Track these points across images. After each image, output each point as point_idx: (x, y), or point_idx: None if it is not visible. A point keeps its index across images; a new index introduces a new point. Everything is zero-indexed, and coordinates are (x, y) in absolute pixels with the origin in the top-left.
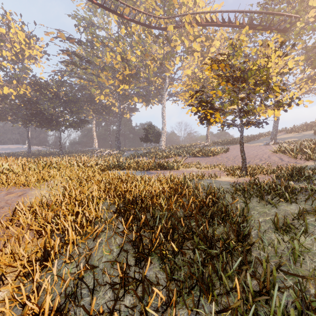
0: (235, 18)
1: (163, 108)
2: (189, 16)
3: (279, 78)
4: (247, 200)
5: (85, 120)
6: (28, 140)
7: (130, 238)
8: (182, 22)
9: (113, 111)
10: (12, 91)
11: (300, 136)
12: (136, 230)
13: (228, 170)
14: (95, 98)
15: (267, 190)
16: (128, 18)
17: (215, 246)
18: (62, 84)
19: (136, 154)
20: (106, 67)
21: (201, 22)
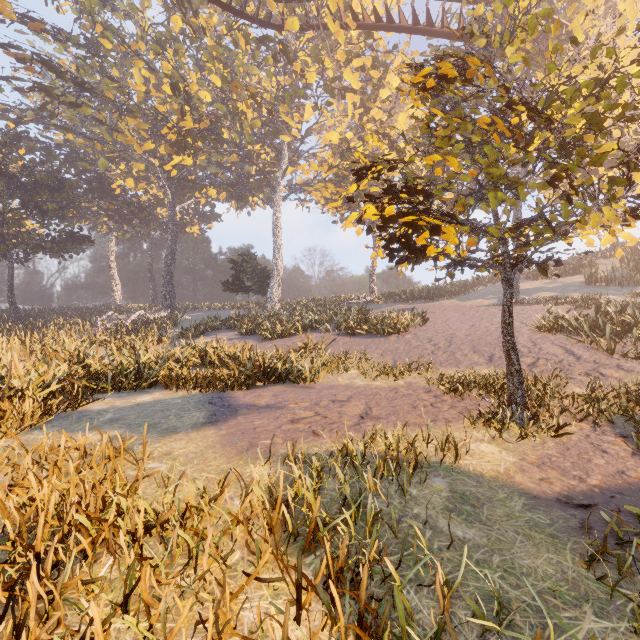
0: (443, 14)
1: (275, 215)
2: None
3: None
4: None
5: (82, 236)
6: None
7: None
8: (320, 15)
9: (159, 218)
10: None
11: (558, 287)
12: None
13: (458, 390)
14: (112, 185)
15: None
16: None
17: None
18: (18, 140)
19: (209, 323)
20: (133, 105)
21: (365, 20)
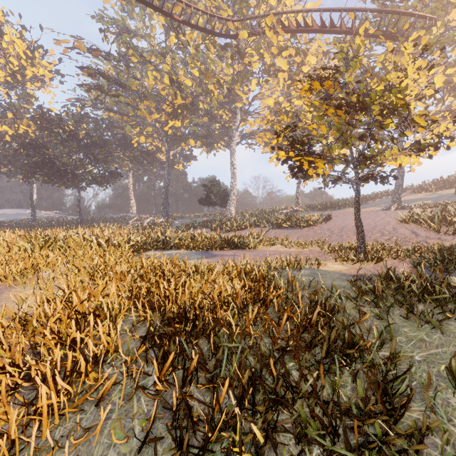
0: (341, 20)
1: (232, 155)
2: (272, 16)
3: (421, 103)
4: (383, 312)
5: (117, 173)
6: (31, 202)
7: (169, 399)
8: (261, 27)
9: (159, 160)
10: (6, 128)
11: (435, 197)
12: (182, 380)
13: (335, 250)
14: (132, 141)
15: (419, 294)
16: (179, 19)
17: (348, 442)
18: (83, 118)
19: (191, 224)
20: (147, 93)
21: (290, 27)
